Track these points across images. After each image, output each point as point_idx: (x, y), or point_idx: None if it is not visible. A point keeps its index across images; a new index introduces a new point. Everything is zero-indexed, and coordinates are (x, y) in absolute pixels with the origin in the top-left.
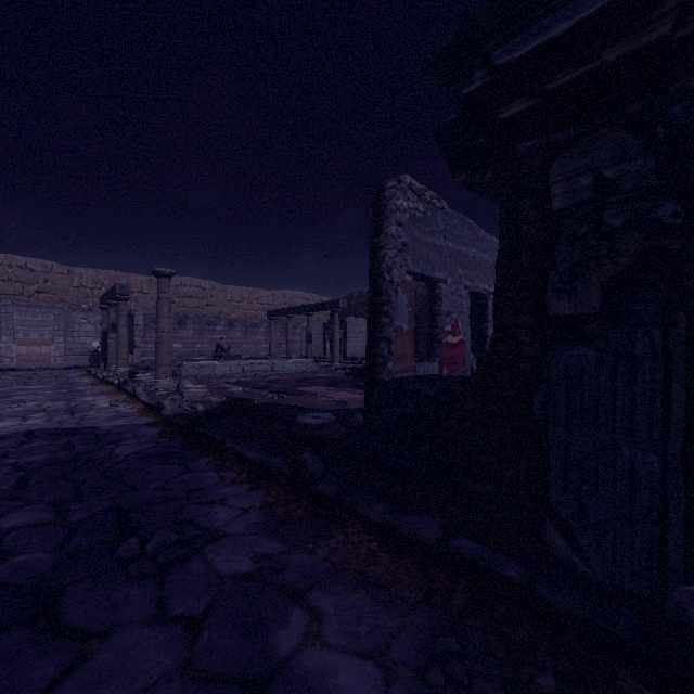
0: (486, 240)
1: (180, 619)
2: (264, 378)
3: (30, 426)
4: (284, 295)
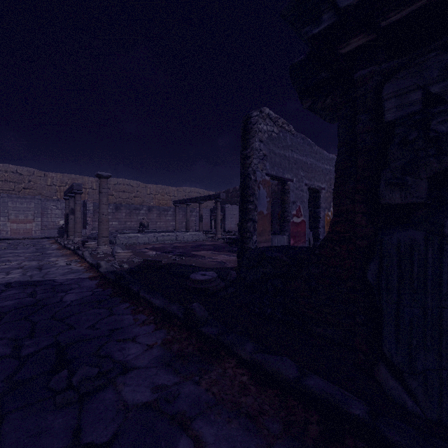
0: (319, 152)
1: (90, 447)
2: (170, 245)
3: (10, 279)
4: (185, 190)
